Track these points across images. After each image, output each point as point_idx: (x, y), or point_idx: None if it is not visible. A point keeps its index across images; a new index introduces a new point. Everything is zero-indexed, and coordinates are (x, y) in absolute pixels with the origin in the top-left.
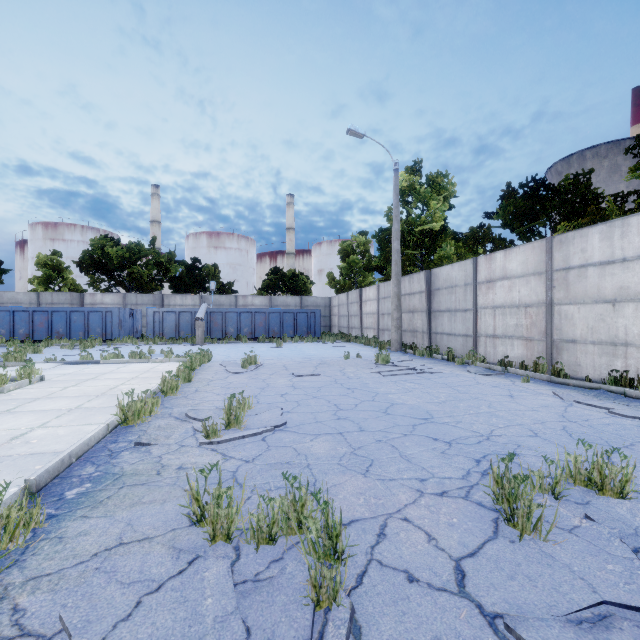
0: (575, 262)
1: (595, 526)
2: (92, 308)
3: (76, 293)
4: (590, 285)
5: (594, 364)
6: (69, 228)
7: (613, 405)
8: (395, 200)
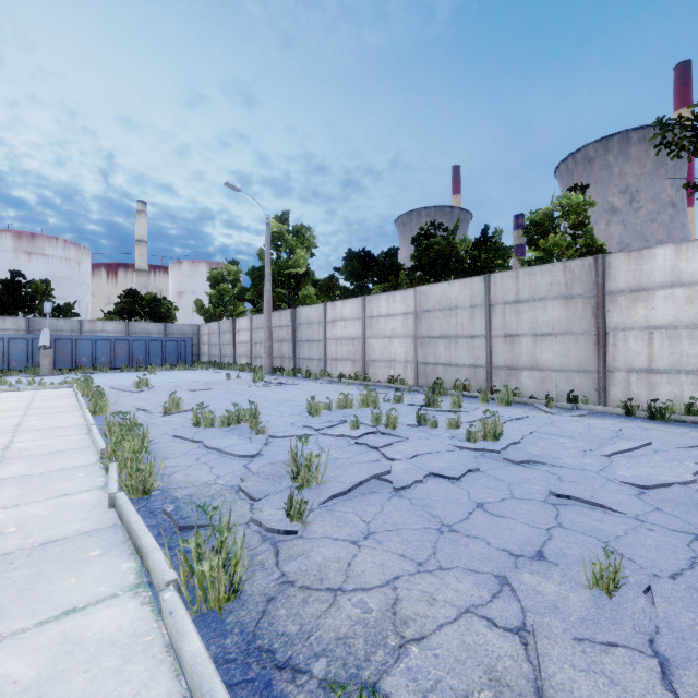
0: (375, 314)
1: (336, 413)
2: None
3: None
4: (381, 328)
5: (383, 373)
6: None
7: (380, 391)
8: (267, 248)
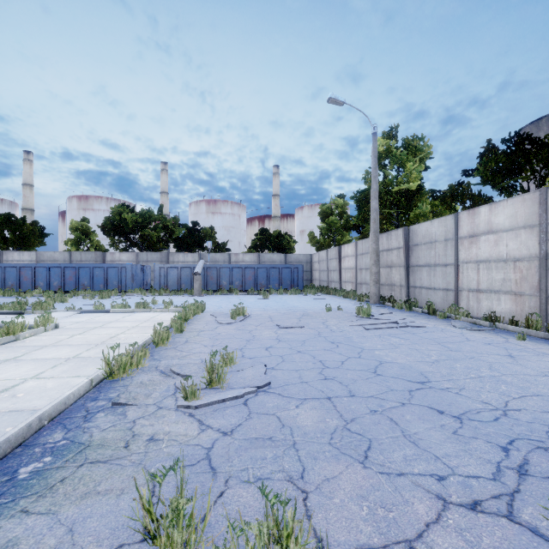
0: None
1: None
2: (110, 264)
3: (99, 252)
4: None
5: None
6: (97, 200)
7: None
8: (373, 162)
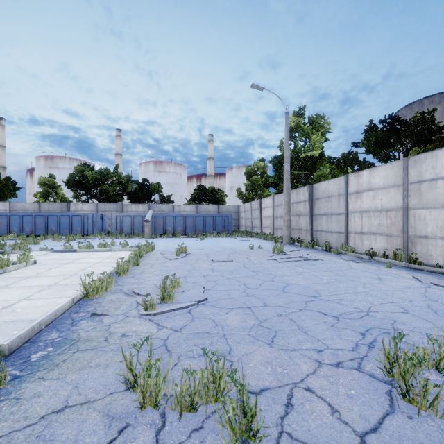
0: (427, 176)
1: None
2: (74, 213)
3: (64, 203)
4: (439, 194)
5: (443, 254)
6: (61, 159)
7: None
8: (286, 134)
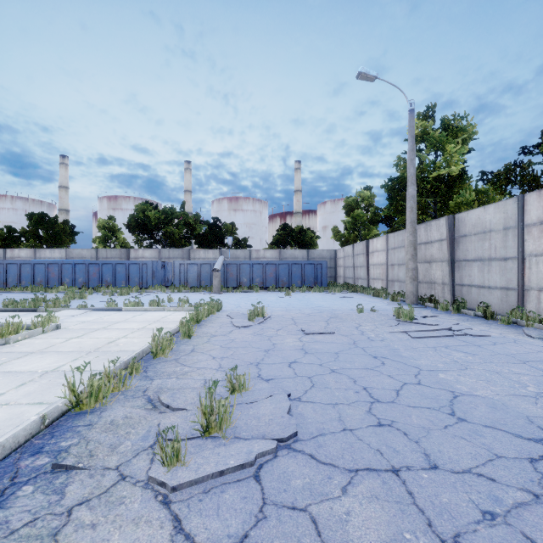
0: None
1: None
2: (132, 261)
3: (124, 249)
4: None
5: None
6: (125, 200)
7: None
8: (410, 143)
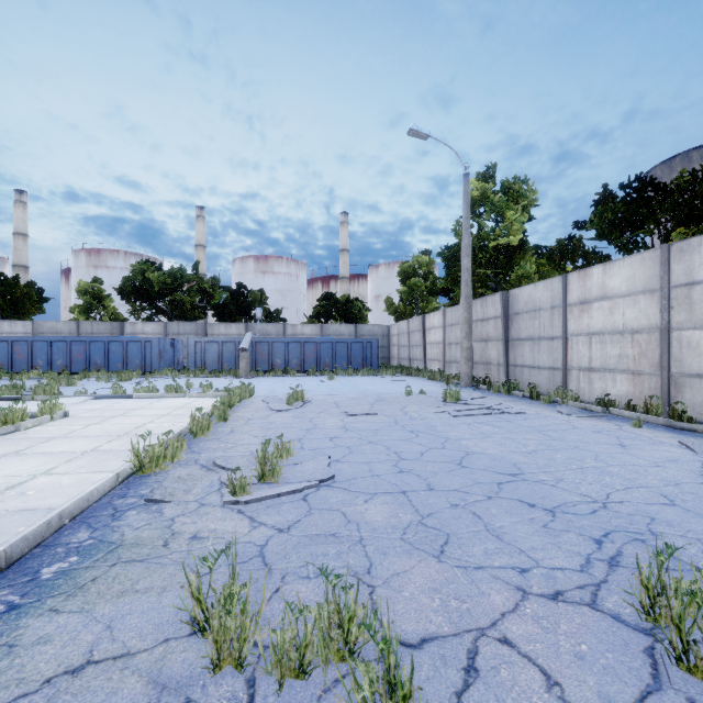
0: (702, 275)
1: None
2: (131, 338)
3: (116, 322)
4: None
5: None
6: (112, 254)
7: None
8: (465, 210)
